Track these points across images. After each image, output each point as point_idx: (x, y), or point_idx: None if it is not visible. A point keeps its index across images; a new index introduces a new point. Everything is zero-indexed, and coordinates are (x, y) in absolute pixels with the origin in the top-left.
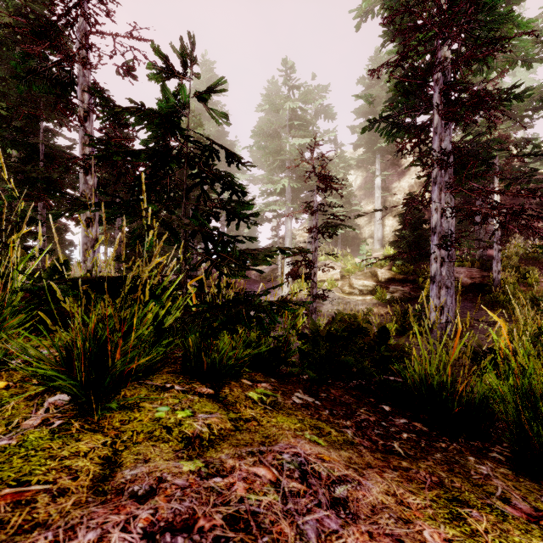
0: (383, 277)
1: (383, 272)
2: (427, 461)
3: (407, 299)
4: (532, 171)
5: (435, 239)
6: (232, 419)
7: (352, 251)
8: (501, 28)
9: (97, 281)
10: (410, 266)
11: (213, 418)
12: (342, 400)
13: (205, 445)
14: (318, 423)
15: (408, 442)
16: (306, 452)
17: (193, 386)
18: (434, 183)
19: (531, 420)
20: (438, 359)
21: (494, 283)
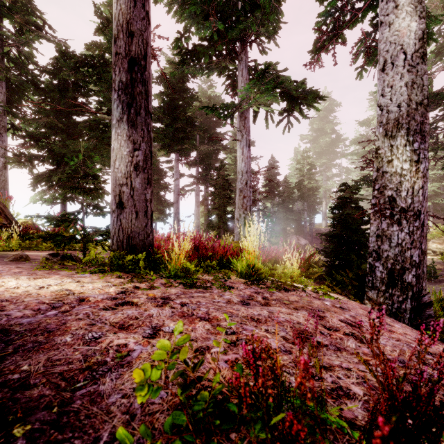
0: None
1: None
2: None
3: None
4: None
5: None
6: None
7: None
8: None
9: None
10: None
11: None
12: None
13: None
14: None
15: None
16: None
17: None
18: None
19: None
20: None
21: None
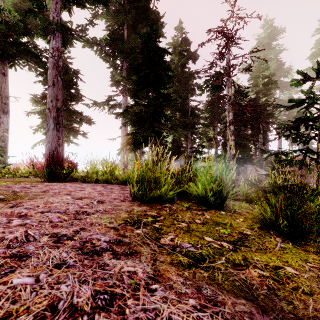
0: None
1: None
2: None
3: None
4: None
5: None
6: None
7: None
8: None
9: (284, 187)
10: None
11: None
12: None
13: None
14: None
15: None
16: None
17: None
18: None
19: None
20: None
21: None
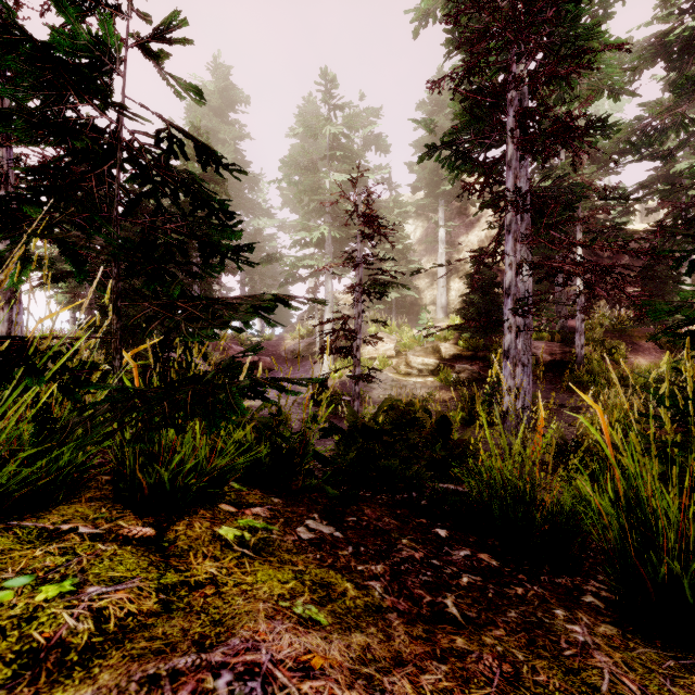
0: (448, 353)
1: (447, 347)
2: (495, 628)
3: (476, 380)
4: (620, 223)
5: (509, 303)
6: (165, 587)
7: (410, 321)
8: (585, 46)
9: None
10: (479, 340)
11: (118, 594)
12: (378, 527)
13: (70, 664)
14: (329, 576)
15: (469, 592)
16: (277, 657)
17: (117, 525)
18: (508, 232)
19: (639, 546)
20: (512, 460)
21: (576, 360)
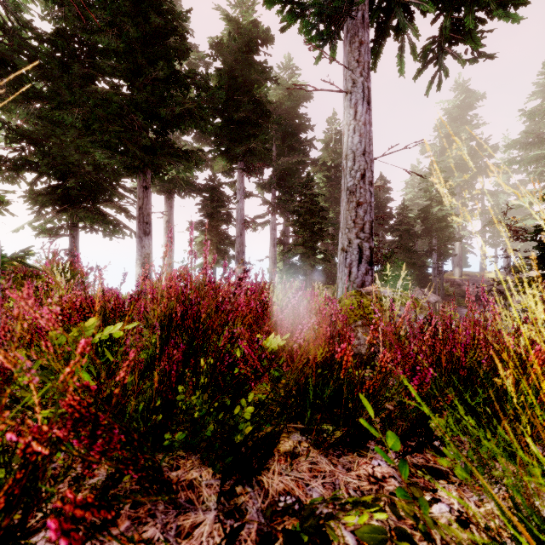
0: None
1: None
2: None
3: None
4: None
5: None
6: None
7: None
8: None
9: None
10: None
11: None
12: None
13: None
14: None
15: None
16: None
17: None
18: None
19: None
20: None
21: None
